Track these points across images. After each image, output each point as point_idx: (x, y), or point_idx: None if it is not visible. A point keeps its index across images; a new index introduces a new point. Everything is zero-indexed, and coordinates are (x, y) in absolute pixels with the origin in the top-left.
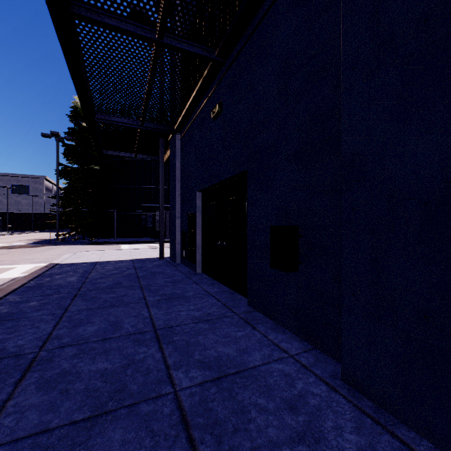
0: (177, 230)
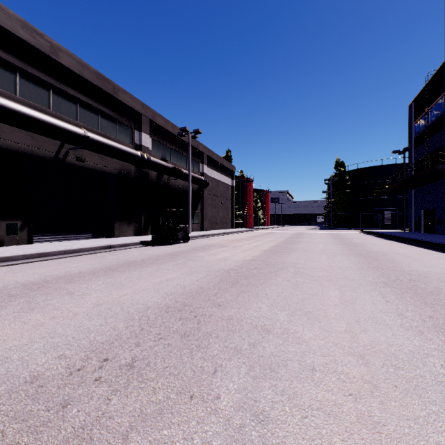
0: (412, 221)
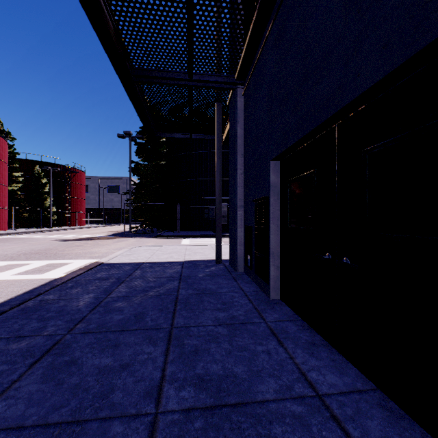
0: (238, 224)
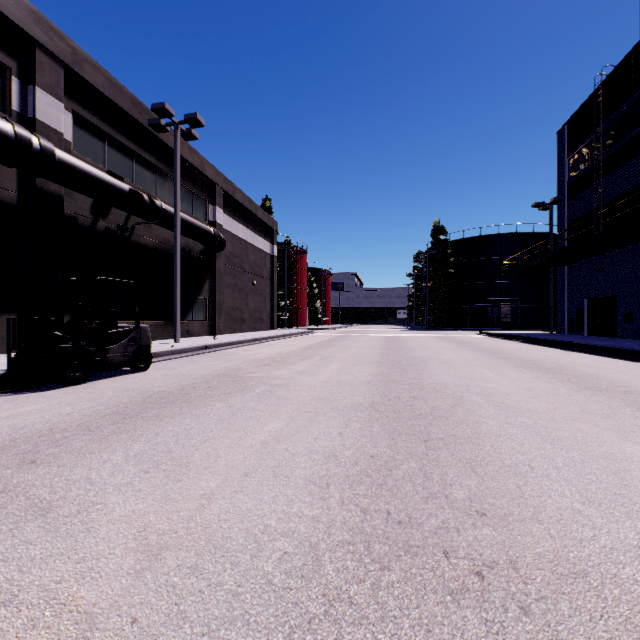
0: (565, 317)
